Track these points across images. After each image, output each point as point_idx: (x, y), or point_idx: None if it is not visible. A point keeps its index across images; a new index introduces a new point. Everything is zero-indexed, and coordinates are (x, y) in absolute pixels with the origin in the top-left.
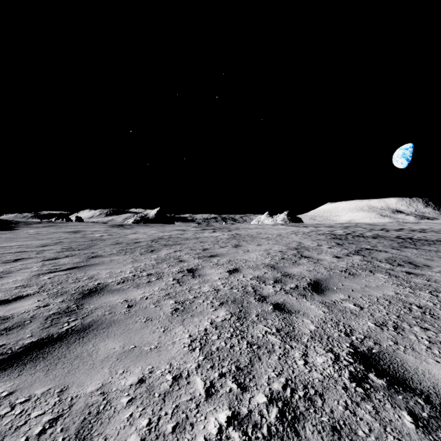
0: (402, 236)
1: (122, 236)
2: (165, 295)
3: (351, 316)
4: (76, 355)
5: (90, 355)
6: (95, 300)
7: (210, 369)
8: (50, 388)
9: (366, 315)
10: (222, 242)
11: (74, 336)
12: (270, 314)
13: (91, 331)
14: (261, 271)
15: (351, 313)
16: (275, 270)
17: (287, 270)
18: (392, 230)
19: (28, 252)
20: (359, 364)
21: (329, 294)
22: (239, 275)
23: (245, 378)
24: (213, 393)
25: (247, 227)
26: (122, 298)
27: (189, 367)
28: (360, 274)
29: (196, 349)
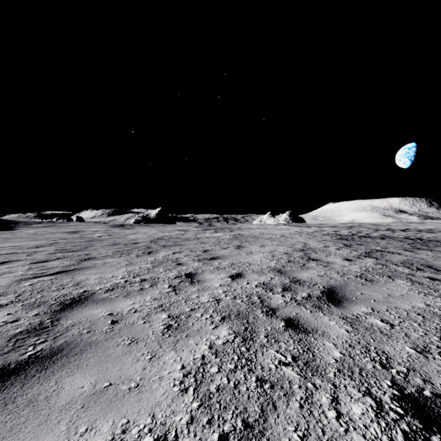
0: (410, 237)
1: (121, 237)
2: (157, 306)
3: (382, 337)
4: (29, 399)
5: (48, 398)
6: (75, 313)
7: (207, 426)
8: None
9: (400, 335)
10: (224, 243)
11: (36, 367)
12: (282, 334)
13: (59, 358)
14: (267, 277)
15: (380, 333)
16: (282, 275)
17: (296, 275)
18: (398, 230)
19: (19, 254)
20: (412, 417)
21: (348, 306)
22: (243, 281)
23: None
24: None
25: (249, 227)
26: (107, 311)
27: (178, 422)
28: (378, 280)
29: (190, 390)
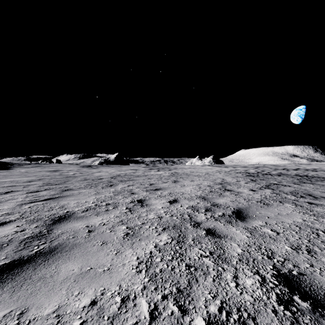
0: (299, 174)
1: (89, 174)
2: (118, 221)
3: (270, 240)
4: (39, 277)
5: (52, 276)
6: (63, 225)
7: (154, 291)
8: (12, 311)
9: (283, 239)
10: (164, 178)
11: (41, 258)
12: (203, 238)
13: (56, 253)
14: (195, 202)
15: (269, 238)
16: (205, 201)
17: (215, 201)
18: (291, 169)
19: (17, 186)
20: (283, 286)
21: (249, 221)
22: (177, 205)
23: (185, 300)
24: (156, 316)
25: (183, 167)
26: (84, 224)
27: (135, 289)
28: (272, 204)
29: (142, 271)
